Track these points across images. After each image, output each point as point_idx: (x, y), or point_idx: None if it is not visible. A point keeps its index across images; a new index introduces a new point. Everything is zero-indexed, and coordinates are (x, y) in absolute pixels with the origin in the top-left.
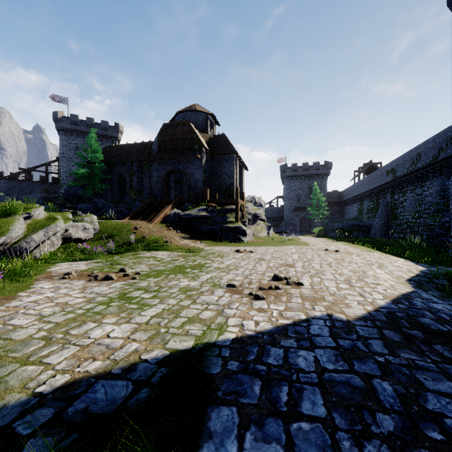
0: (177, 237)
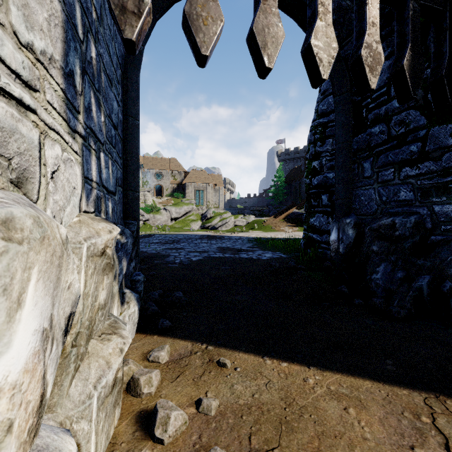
0: (283, 226)
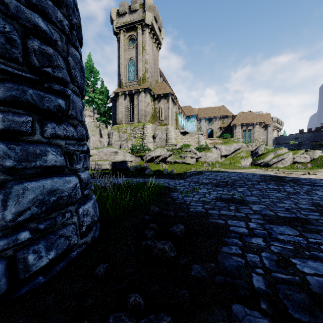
0: None
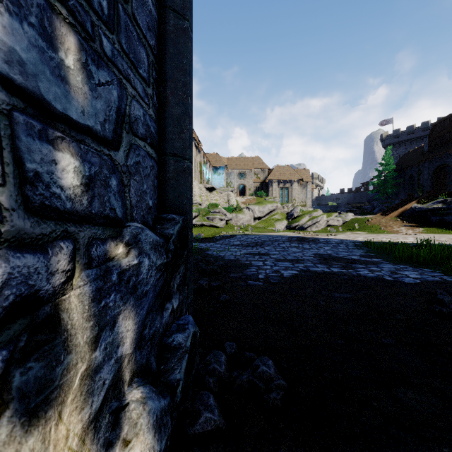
0: (396, 226)
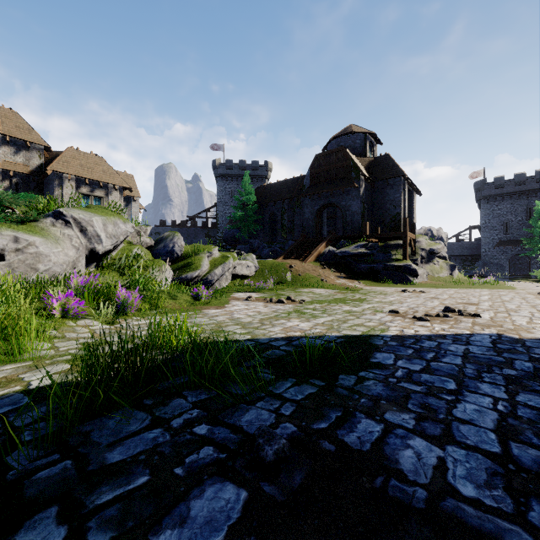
0: (332, 276)
